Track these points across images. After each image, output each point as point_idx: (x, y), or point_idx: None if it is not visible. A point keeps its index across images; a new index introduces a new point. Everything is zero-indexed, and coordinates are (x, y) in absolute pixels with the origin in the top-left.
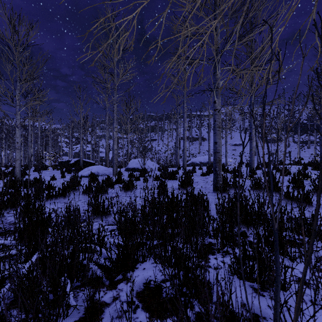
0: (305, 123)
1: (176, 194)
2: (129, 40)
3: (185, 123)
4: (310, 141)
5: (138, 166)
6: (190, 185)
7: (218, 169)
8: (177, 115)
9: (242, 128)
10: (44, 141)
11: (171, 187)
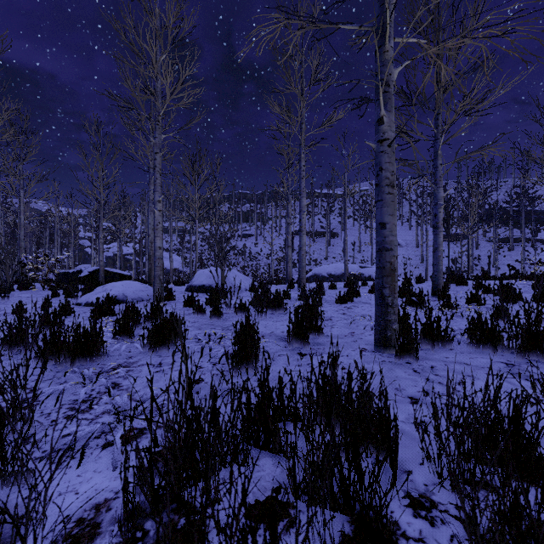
0: (508, 206)
1: (279, 377)
2: (186, 19)
3: (304, 198)
4: (513, 239)
5: (210, 282)
6: (317, 330)
7: (388, 293)
8: (289, 187)
9: (399, 216)
10: (47, 235)
11: (271, 333)
